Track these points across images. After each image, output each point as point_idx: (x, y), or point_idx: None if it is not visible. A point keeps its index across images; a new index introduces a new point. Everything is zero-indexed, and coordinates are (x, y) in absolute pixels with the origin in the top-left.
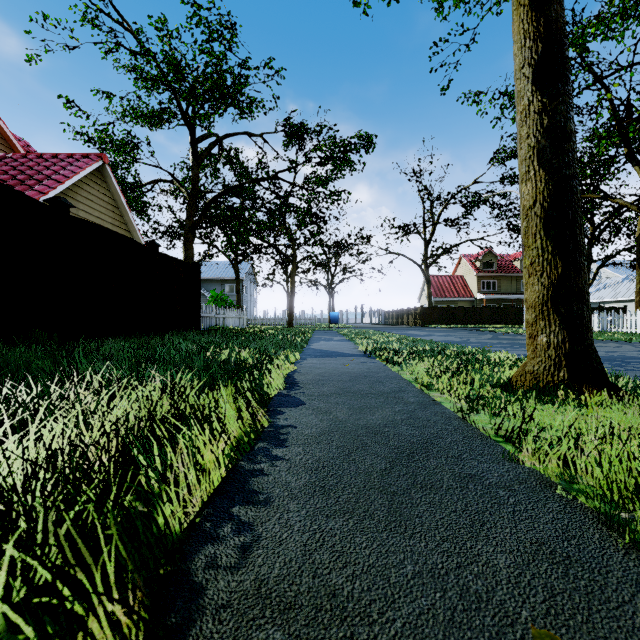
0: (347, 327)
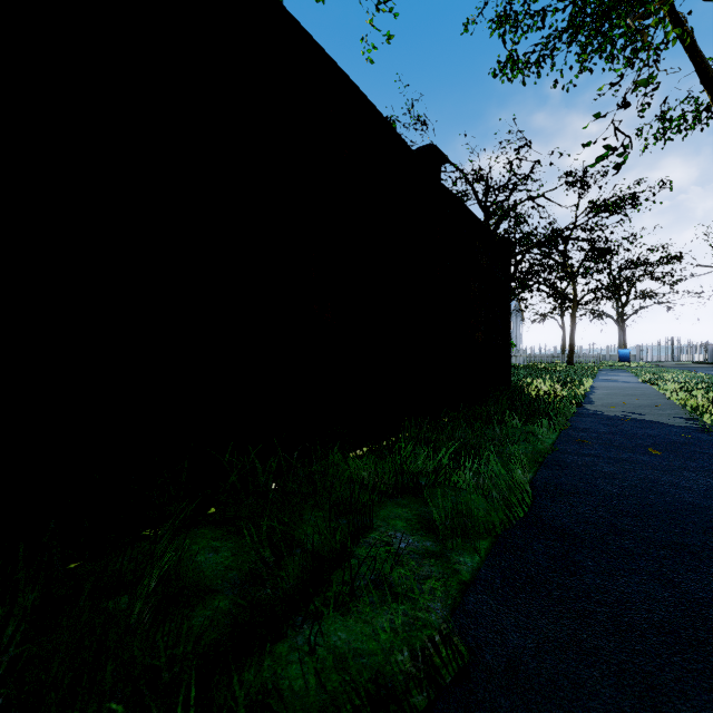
0: (644, 366)
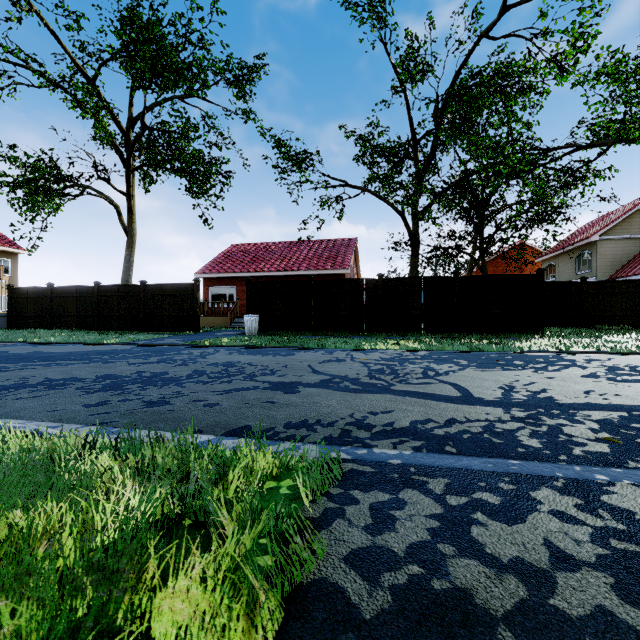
0: None
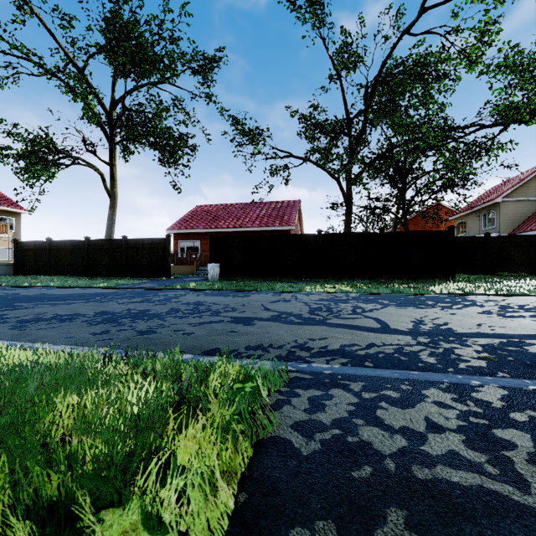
0: None
